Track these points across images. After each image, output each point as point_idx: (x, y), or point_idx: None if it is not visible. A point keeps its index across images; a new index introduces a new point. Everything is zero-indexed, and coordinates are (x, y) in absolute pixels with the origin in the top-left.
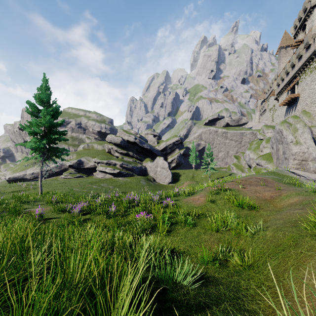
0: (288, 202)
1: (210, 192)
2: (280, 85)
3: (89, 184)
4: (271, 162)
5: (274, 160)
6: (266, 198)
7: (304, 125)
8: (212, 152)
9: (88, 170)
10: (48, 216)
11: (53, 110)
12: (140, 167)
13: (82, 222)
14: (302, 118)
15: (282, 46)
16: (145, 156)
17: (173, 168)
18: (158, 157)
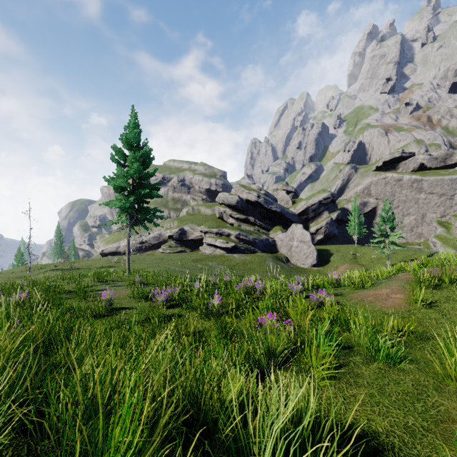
0: None
1: (416, 283)
2: None
3: (192, 262)
4: None
5: None
6: None
7: None
8: (393, 215)
9: (192, 243)
10: (121, 304)
11: (143, 155)
12: (266, 239)
13: (165, 320)
14: None
15: None
16: (273, 224)
17: (318, 242)
18: (293, 225)
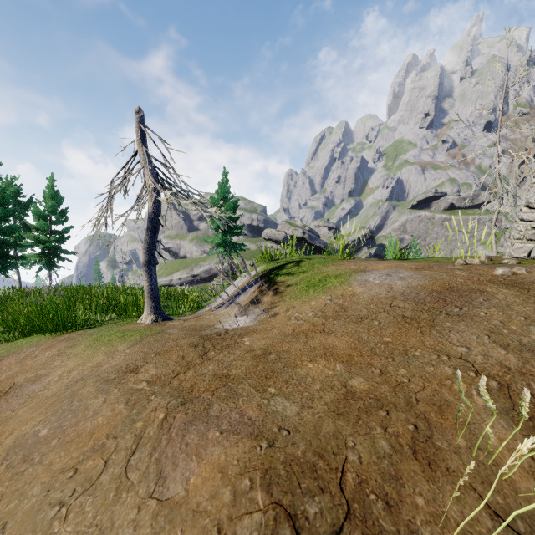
0: None
1: None
2: None
3: None
4: None
5: None
6: None
7: None
8: (420, 250)
9: None
10: None
11: (233, 204)
12: None
13: None
14: None
15: None
16: None
17: None
18: None
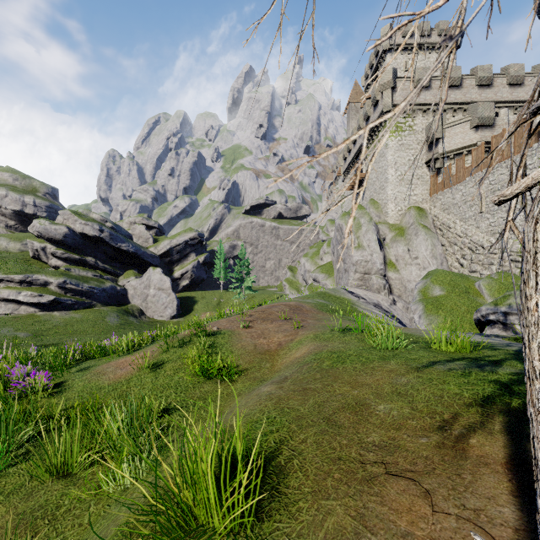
0: (293, 356)
1: (166, 343)
2: (347, 159)
3: None
4: (331, 277)
5: (335, 273)
6: (270, 347)
7: (370, 220)
8: (248, 260)
9: None
10: None
11: None
12: (112, 288)
13: None
14: (370, 210)
15: (351, 102)
16: (125, 267)
17: (184, 289)
18: (151, 269)
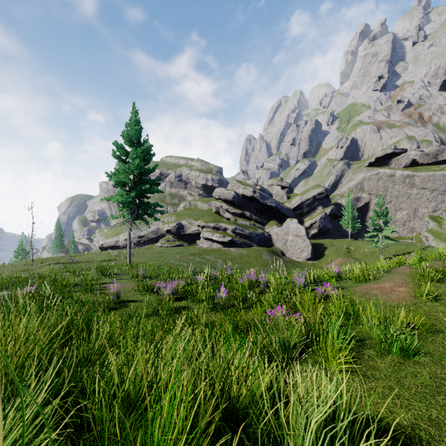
0: None
1: (419, 276)
2: None
3: (190, 256)
4: None
5: None
6: None
7: None
8: (387, 210)
9: (189, 237)
10: (127, 297)
11: (144, 151)
12: (262, 233)
13: (173, 313)
14: None
15: None
16: (268, 218)
17: (312, 237)
18: (289, 219)
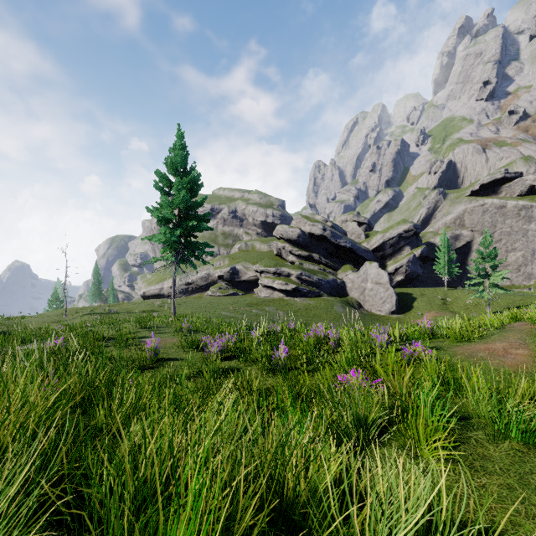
0: None
1: None
2: None
3: (246, 307)
4: None
5: None
6: None
7: None
8: (496, 250)
9: (245, 284)
10: (168, 354)
11: (191, 181)
12: (334, 280)
13: (221, 375)
14: None
15: None
16: (342, 262)
17: (397, 285)
18: (367, 263)
